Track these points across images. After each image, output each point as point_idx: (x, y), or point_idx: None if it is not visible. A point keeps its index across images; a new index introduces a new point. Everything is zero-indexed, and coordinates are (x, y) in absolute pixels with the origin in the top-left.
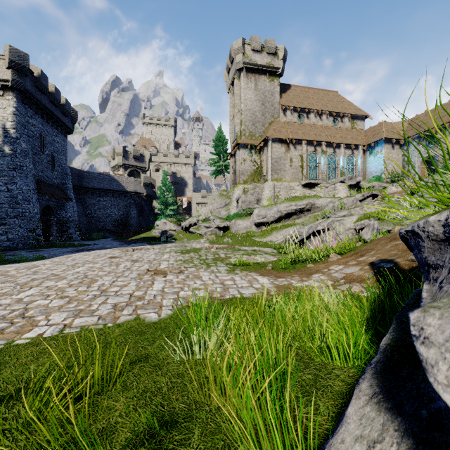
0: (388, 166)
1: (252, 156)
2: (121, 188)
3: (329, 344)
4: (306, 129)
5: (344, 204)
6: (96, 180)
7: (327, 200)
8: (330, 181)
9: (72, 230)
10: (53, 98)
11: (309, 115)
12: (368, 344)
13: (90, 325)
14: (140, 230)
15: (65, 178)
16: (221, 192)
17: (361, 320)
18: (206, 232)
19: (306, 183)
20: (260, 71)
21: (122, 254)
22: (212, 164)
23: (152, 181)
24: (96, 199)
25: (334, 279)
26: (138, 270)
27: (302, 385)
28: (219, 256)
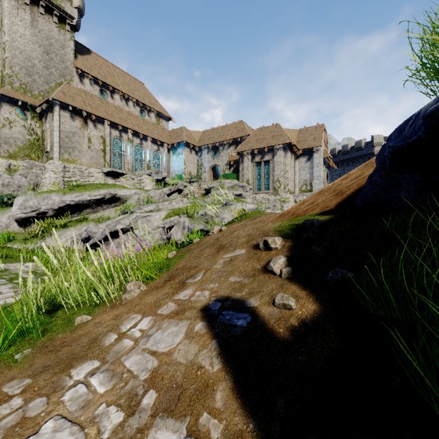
0: (187, 167)
1: (26, 120)
2: None
3: None
4: (109, 108)
5: (151, 197)
6: None
7: (132, 191)
8: (137, 172)
9: None
10: None
11: (114, 95)
12: None
13: None
14: None
15: None
16: None
17: None
18: None
19: (110, 171)
20: (41, 4)
21: None
22: None
23: None
24: None
25: (127, 390)
26: None
27: None
28: None
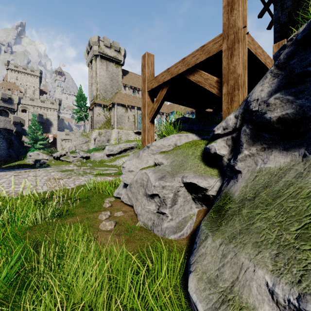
0: None
1: (104, 112)
2: None
3: None
4: (137, 100)
5: None
6: None
7: None
8: None
9: None
10: None
11: (139, 92)
12: None
13: (46, 191)
14: (10, 160)
15: None
16: (82, 133)
17: None
18: (73, 160)
19: (137, 131)
20: (110, 59)
21: (19, 174)
22: (75, 112)
23: (21, 121)
24: None
25: None
26: (43, 179)
27: None
28: (87, 172)
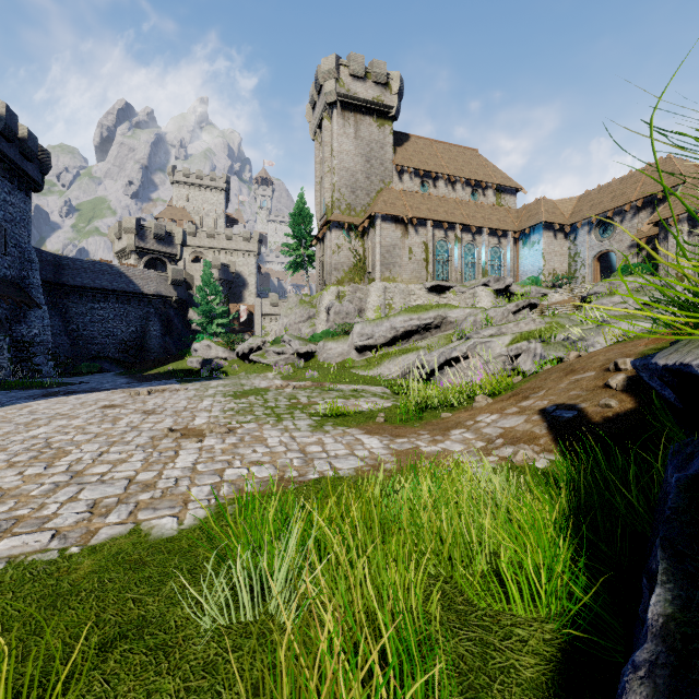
0: (549, 263)
1: (350, 241)
2: (132, 288)
3: (502, 574)
4: (432, 203)
5: (490, 317)
6: (87, 273)
7: (465, 311)
8: (468, 283)
9: (40, 358)
10: (2, 126)
11: (437, 183)
12: (569, 567)
13: (30, 554)
14: (166, 359)
15: (28, 267)
16: (301, 297)
17: (557, 526)
18: (277, 361)
19: (433, 285)
20: (363, 109)
21: (128, 400)
22: (288, 252)
23: (187, 278)
24: (87, 305)
25: (486, 438)
26: (152, 429)
27: (461, 671)
28: (298, 402)
